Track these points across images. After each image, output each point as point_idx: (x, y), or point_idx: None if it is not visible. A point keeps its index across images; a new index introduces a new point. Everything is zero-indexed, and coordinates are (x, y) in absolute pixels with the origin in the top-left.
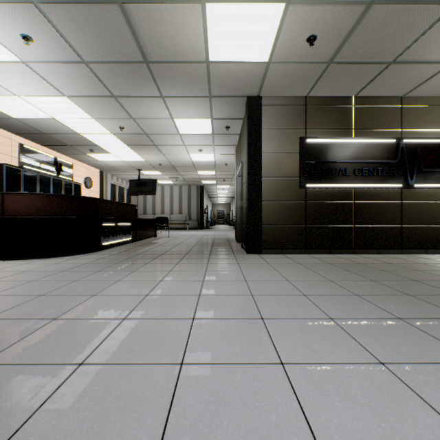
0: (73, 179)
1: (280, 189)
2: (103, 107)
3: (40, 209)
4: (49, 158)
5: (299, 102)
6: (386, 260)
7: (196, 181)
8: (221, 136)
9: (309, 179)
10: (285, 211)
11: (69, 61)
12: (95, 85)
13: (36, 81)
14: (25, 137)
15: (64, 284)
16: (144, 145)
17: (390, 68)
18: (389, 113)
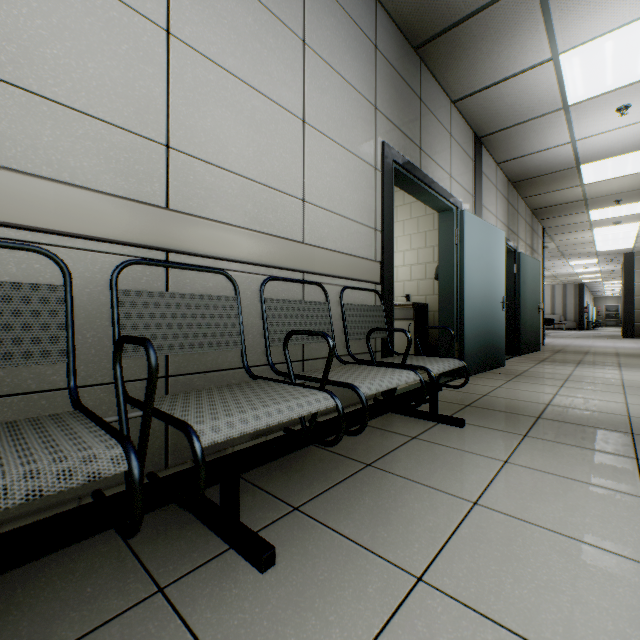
0: None
1: None
2: None
3: None
4: None
5: None
6: None
7: (574, 281)
8: (605, 262)
9: None
10: None
11: None
12: None
13: None
14: None
15: None
16: None
17: None
18: None
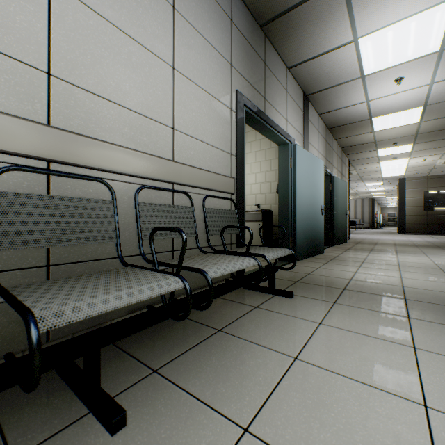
0: None
1: (414, 211)
2: None
3: None
4: None
5: (423, 178)
6: None
7: (368, 196)
8: (387, 184)
9: (427, 207)
10: (416, 219)
11: None
12: None
13: None
14: None
15: None
16: None
17: None
18: None
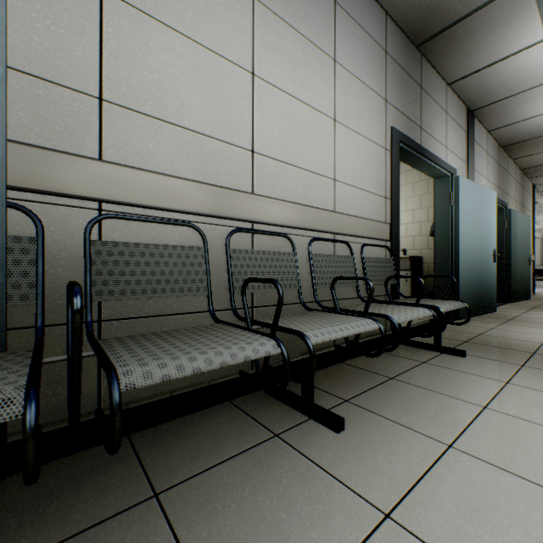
0: None
1: None
2: None
3: None
4: None
5: None
6: None
7: None
8: None
9: None
10: None
11: None
12: None
13: None
14: None
15: None
16: None
17: None
18: None
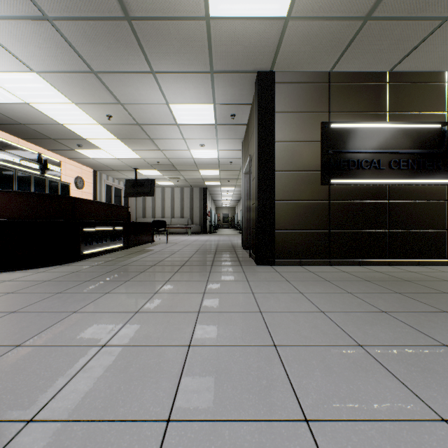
0: (61, 178)
1: (298, 186)
2: (83, 88)
3: None
4: (32, 154)
5: (321, 79)
6: (437, 276)
7: (198, 182)
8: (225, 127)
9: (333, 174)
10: (304, 213)
11: (27, 17)
12: (67, 55)
13: None
14: None
15: None
16: (138, 139)
17: (444, 27)
18: (432, 92)
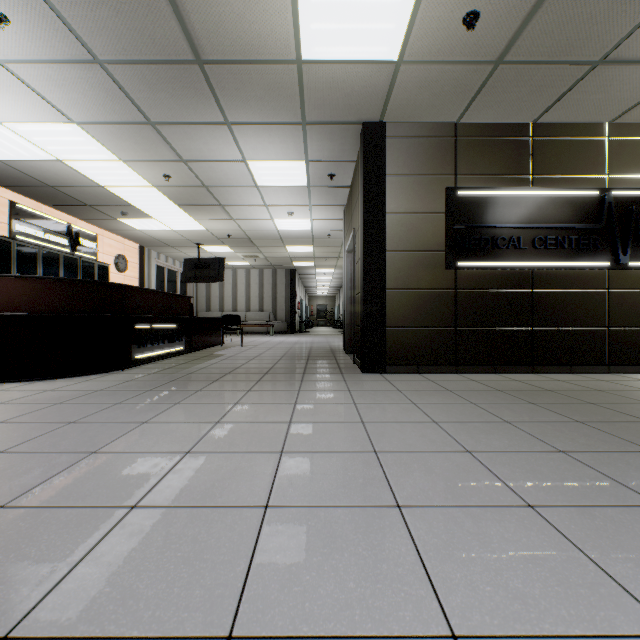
0: (97, 257)
1: (415, 270)
2: (135, 142)
3: (29, 301)
4: (59, 225)
5: (445, 132)
6: (588, 385)
7: (284, 261)
8: (321, 190)
9: (460, 255)
10: (423, 305)
11: (73, 60)
12: (119, 103)
13: (25, 96)
14: (19, 191)
15: (50, 430)
16: (204, 205)
17: (596, 72)
18: (588, 149)
